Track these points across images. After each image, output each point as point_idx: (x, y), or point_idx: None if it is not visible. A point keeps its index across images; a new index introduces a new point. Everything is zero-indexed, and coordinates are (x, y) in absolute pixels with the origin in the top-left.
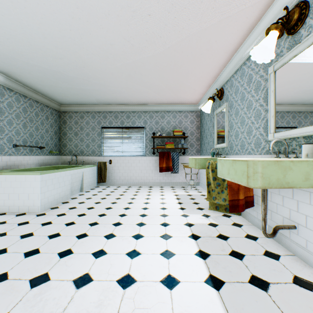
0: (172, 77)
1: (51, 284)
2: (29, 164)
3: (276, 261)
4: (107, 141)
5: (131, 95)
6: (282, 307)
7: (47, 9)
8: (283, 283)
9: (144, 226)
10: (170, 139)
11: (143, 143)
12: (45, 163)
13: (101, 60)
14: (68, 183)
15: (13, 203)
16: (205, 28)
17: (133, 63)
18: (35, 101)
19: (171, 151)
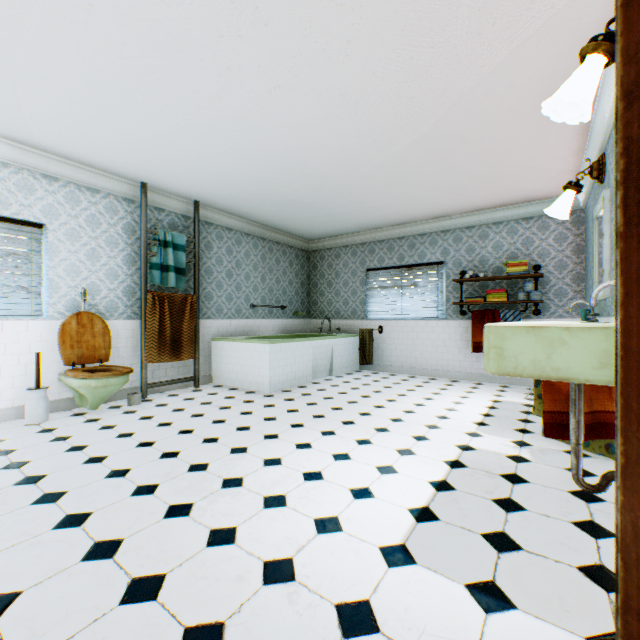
0: (472, 160)
1: (245, 456)
2: (267, 330)
3: (589, 538)
4: (375, 292)
5: (409, 207)
6: (502, 573)
7: (261, 141)
8: (552, 560)
9: (384, 432)
10: (501, 282)
11: (441, 293)
12: (288, 330)
13: (338, 173)
14: (307, 359)
15: (244, 377)
16: (488, 72)
17: (387, 162)
18: (276, 243)
19: (503, 309)
